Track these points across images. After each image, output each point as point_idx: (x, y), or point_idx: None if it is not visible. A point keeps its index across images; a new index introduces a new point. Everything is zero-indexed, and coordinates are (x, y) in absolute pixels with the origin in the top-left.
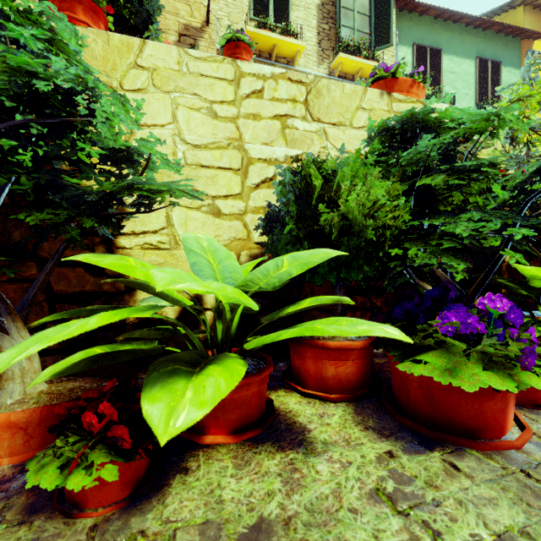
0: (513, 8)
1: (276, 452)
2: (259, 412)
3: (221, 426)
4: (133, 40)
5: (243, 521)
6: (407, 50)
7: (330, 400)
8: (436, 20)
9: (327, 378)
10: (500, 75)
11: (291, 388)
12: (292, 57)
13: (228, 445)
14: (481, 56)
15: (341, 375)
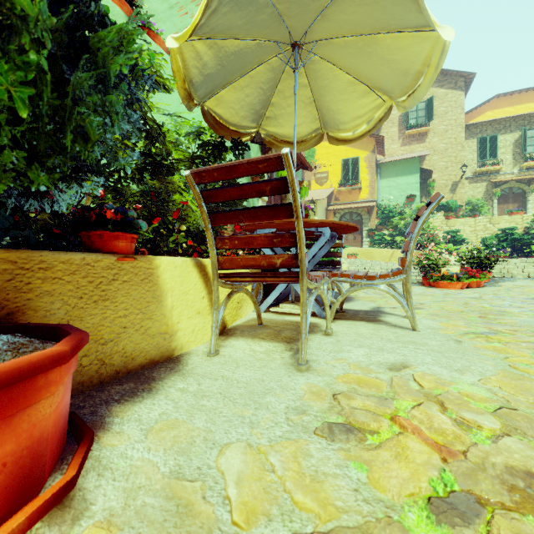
0: None
1: None
2: None
3: None
4: (457, 219)
5: None
6: None
7: None
8: None
9: None
10: None
11: None
12: (498, 169)
13: None
14: None
15: None
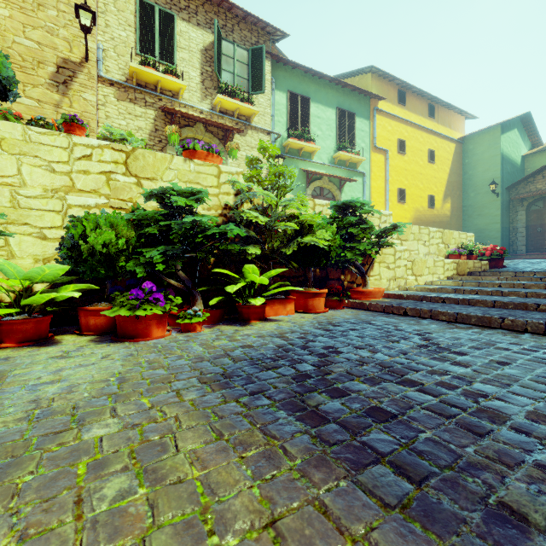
0: (366, 73)
1: (36, 347)
2: (38, 337)
3: (12, 341)
4: None
5: (0, 358)
6: (283, 95)
7: (88, 335)
8: (306, 74)
9: (91, 325)
10: (354, 123)
11: (75, 333)
12: (177, 91)
13: (14, 348)
14: (341, 107)
15: (98, 324)
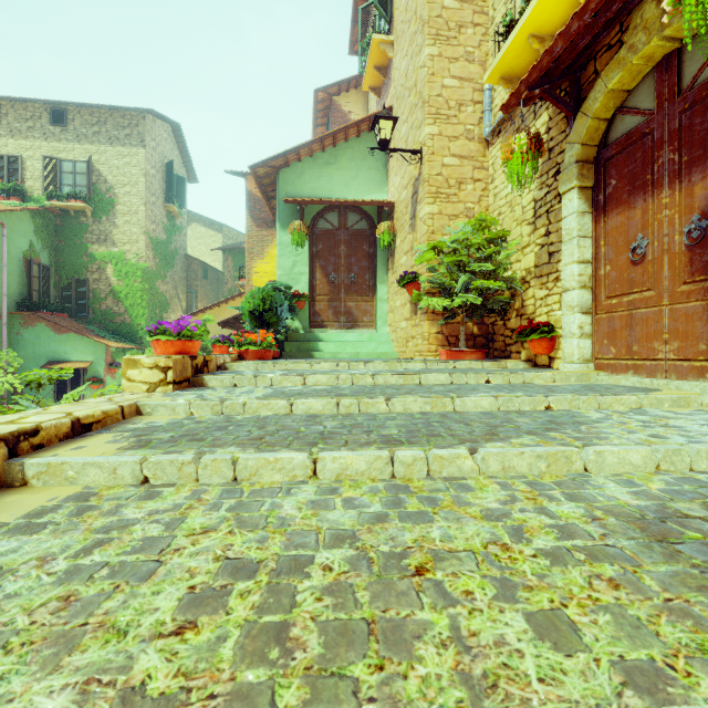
0: None
1: None
2: None
3: None
4: None
5: None
6: None
7: None
8: None
9: None
10: None
11: None
12: None
13: None
14: None
15: None
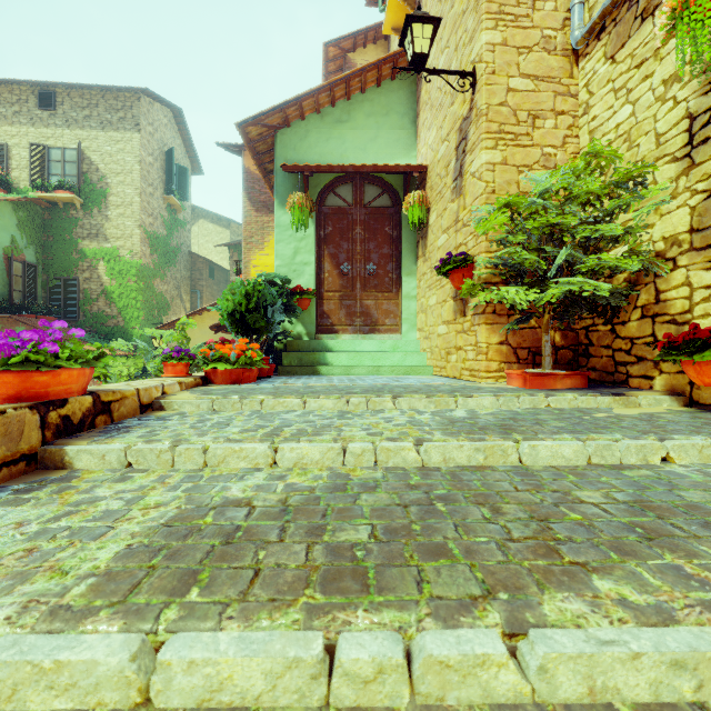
0: None
1: None
2: None
3: None
4: None
5: None
6: None
7: None
8: None
9: None
10: None
11: None
12: None
13: None
14: None
15: None
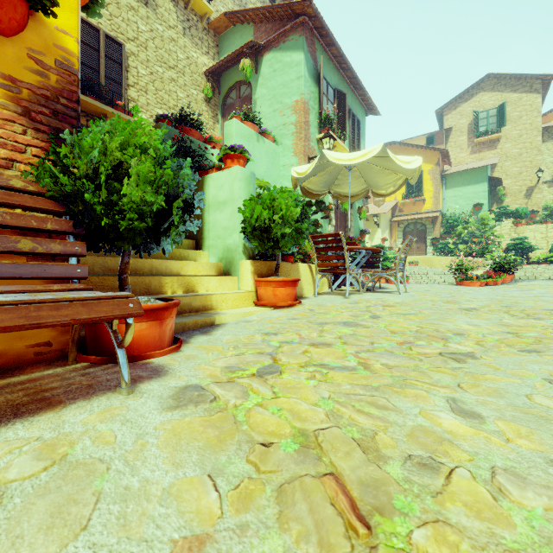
0: None
1: None
2: None
3: None
4: (527, 226)
5: None
6: None
7: None
8: None
9: None
10: None
11: None
12: None
13: None
14: None
15: None
